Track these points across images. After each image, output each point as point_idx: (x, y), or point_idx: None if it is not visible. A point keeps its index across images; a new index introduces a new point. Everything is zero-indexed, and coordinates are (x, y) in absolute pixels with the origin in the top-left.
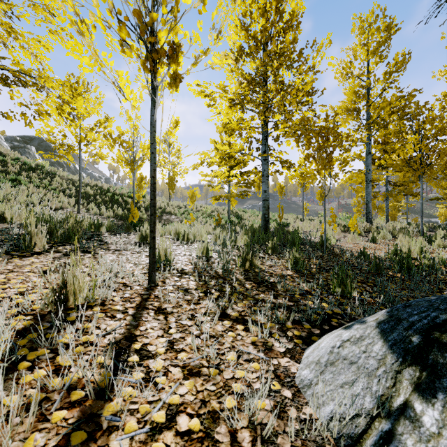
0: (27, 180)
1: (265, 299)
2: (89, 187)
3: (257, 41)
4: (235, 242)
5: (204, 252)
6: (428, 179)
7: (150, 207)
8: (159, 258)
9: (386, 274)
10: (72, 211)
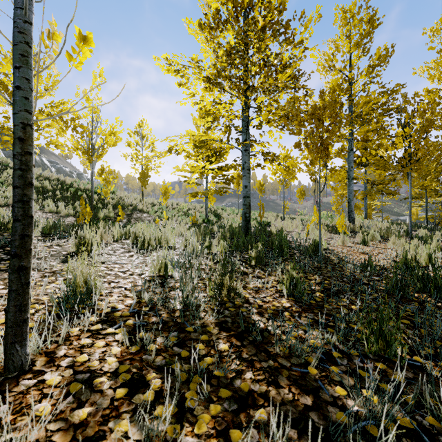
0: None
1: (254, 389)
2: (47, 181)
3: (237, 4)
4: (209, 248)
5: (161, 269)
6: (417, 176)
7: (14, 204)
8: (75, 290)
9: (411, 297)
10: None
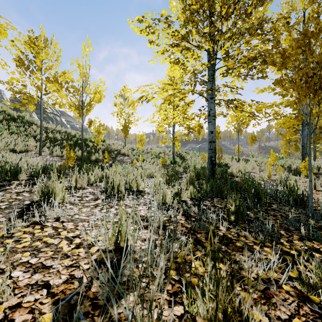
0: (5, 127)
1: None
2: (58, 133)
3: None
4: (178, 195)
5: (118, 238)
6: None
7: None
8: None
9: None
10: (36, 153)
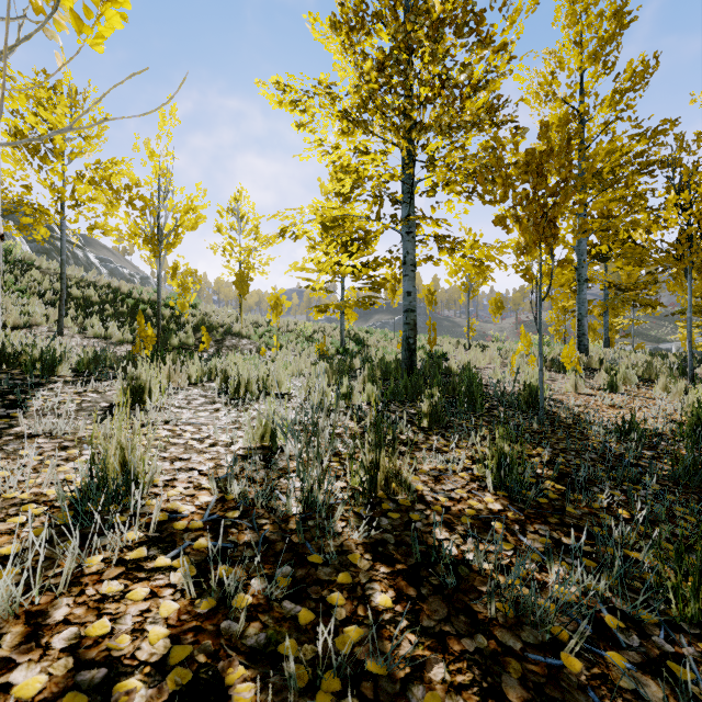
0: None
1: None
2: (92, 288)
3: None
4: (348, 397)
5: (266, 436)
6: None
7: None
8: (107, 476)
9: None
10: (50, 331)
